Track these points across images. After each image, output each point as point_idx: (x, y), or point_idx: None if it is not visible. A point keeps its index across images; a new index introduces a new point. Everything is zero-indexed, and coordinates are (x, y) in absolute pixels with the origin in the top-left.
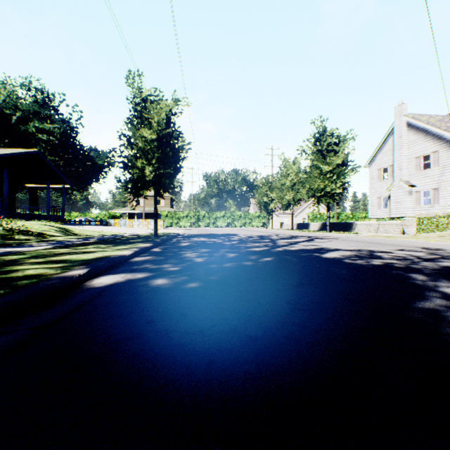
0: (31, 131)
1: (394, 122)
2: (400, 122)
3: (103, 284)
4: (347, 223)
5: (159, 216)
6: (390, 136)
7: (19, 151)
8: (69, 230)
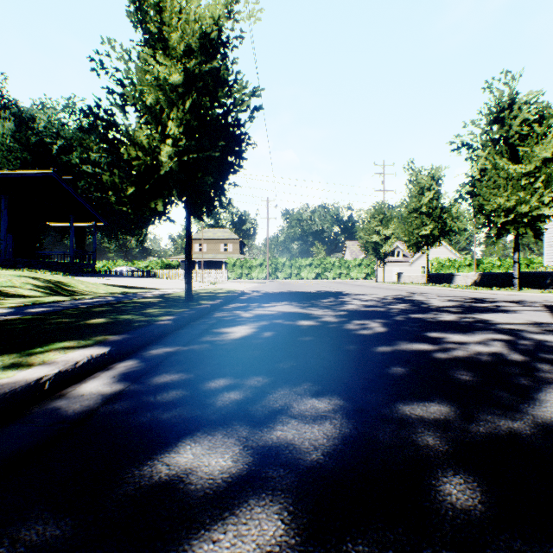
0: (74, 163)
1: None
2: None
3: None
4: (545, 274)
5: (225, 265)
6: None
7: (24, 172)
8: (64, 286)
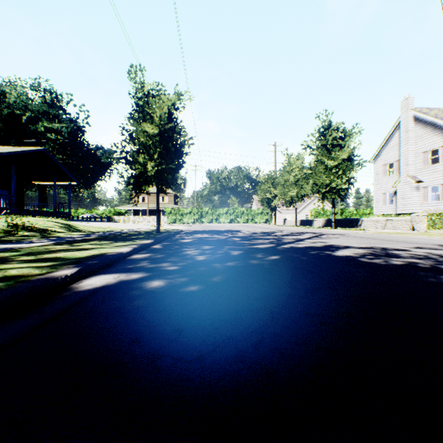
0: (40, 131)
1: (401, 116)
2: (407, 116)
3: (91, 286)
4: (353, 220)
5: (163, 212)
6: (396, 130)
7: (26, 149)
8: (73, 227)
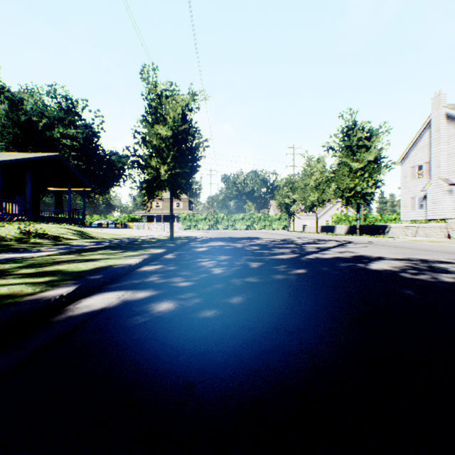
0: (56, 137)
1: (431, 115)
2: (438, 114)
3: (89, 309)
4: (379, 226)
5: (177, 218)
6: (426, 130)
7: (41, 155)
8: (86, 234)
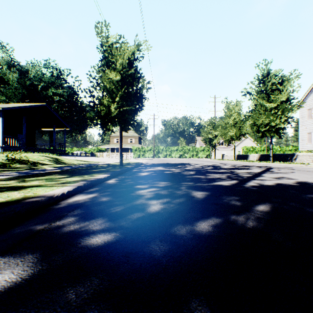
0: (49, 95)
1: None
2: None
3: None
4: (288, 155)
5: (131, 150)
6: None
7: (33, 104)
8: (60, 160)
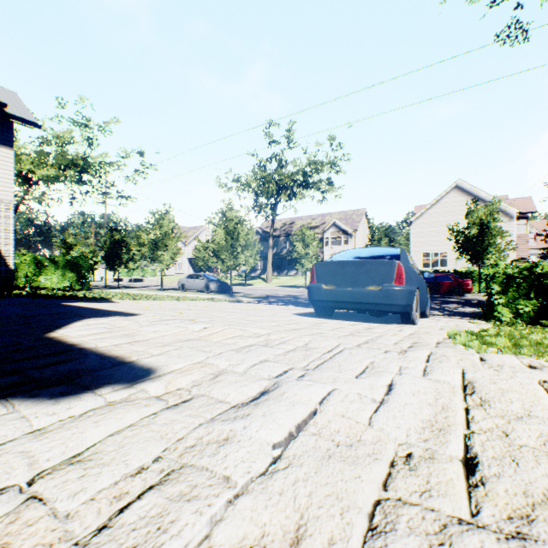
0: None
1: None
2: None
3: None
4: (142, 279)
5: None
6: None
7: None
8: None
